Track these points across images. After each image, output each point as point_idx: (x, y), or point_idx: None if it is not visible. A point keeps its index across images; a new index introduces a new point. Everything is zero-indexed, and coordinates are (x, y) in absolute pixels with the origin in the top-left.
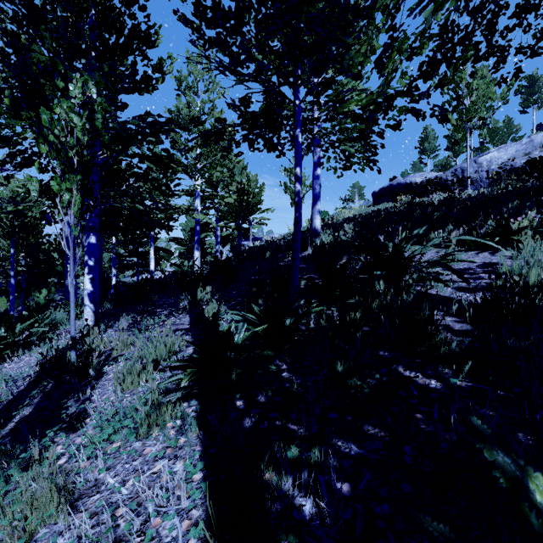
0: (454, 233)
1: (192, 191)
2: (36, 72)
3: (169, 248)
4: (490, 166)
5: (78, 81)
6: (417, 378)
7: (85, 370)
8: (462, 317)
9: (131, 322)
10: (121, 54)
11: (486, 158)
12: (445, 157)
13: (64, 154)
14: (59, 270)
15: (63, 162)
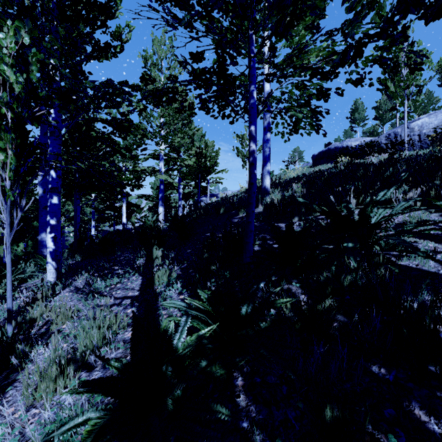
0: (411, 194)
1: (157, 155)
2: None
3: (140, 203)
4: (422, 131)
5: (9, 28)
6: None
7: (8, 357)
8: None
9: (85, 283)
10: (78, 20)
11: (418, 123)
12: (372, 125)
13: None
14: (36, 225)
15: None
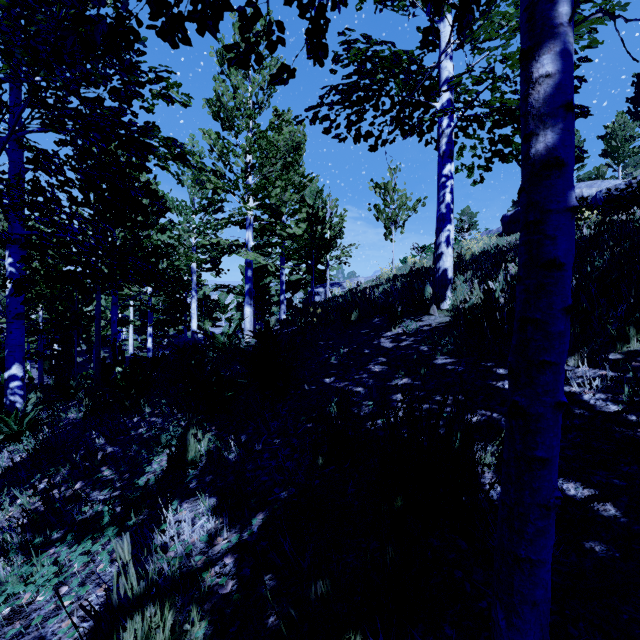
0: None
1: (242, 219)
2: None
3: (225, 297)
4: None
5: None
6: None
7: None
8: None
9: None
10: None
11: None
12: (595, 167)
13: None
14: None
15: None
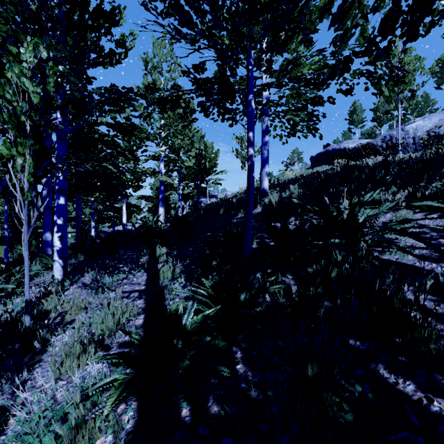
0: (399, 195)
1: (157, 156)
2: (0, 43)
3: (140, 203)
4: (416, 133)
5: (29, 44)
6: (408, 391)
7: (31, 341)
8: (438, 295)
9: (93, 279)
10: (85, 29)
11: (412, 126)
12: (370, 127)
13: (14, 119)
14: (39, 225)
15: (13, 126)
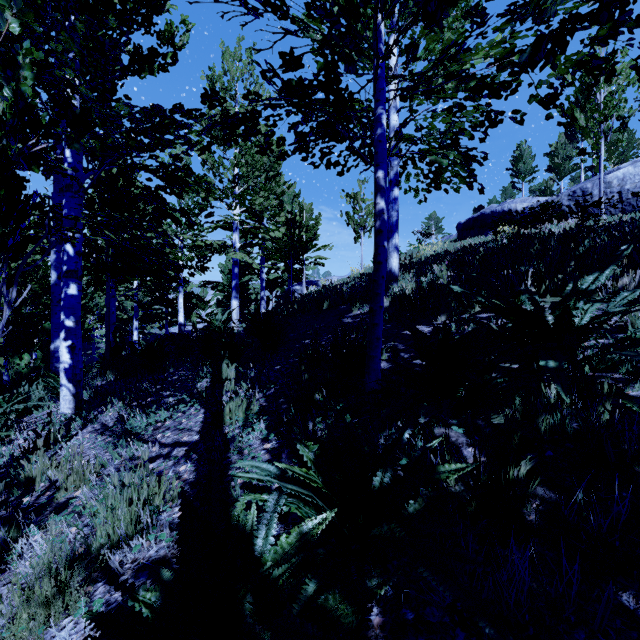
0: (626, 279)
1: (229, 223)
2: None
3: (205, 294)
4: (624, 186)
5: None
6: None
7: None
8: None
9: (117, 419)
10: (107, 11)
11: (617, 175)
12: (544, 180)
13: None
14: (48, 327)
15: None
